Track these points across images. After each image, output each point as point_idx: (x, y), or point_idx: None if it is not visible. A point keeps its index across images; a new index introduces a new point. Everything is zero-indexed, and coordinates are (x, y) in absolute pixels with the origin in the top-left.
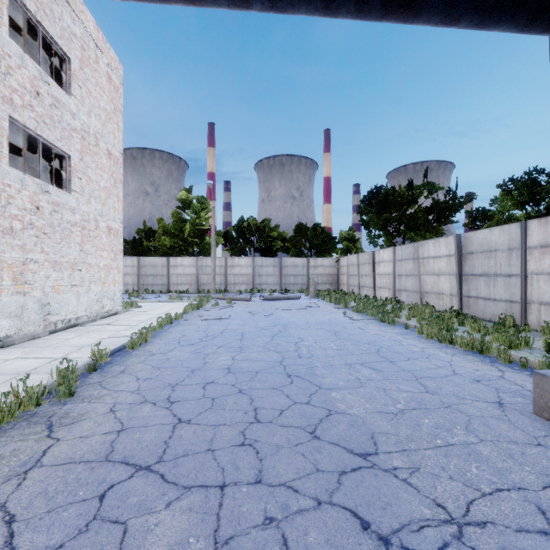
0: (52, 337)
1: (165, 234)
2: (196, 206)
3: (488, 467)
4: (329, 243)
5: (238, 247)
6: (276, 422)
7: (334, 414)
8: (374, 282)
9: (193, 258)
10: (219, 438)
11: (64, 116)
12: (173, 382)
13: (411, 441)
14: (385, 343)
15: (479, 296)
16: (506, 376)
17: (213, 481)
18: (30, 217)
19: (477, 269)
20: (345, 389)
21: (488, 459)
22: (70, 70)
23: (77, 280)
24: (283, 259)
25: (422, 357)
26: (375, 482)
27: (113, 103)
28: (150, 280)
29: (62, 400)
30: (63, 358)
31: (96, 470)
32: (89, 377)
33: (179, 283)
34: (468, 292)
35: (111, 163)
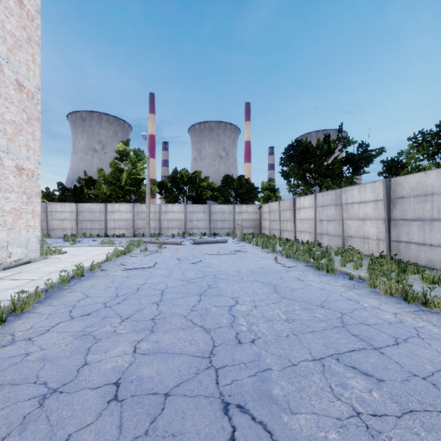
0: None
1: (105, 183)
2: (132, 157)
3: None
4: (252, 192)
5: (172, 195)
6: None
7: None
8: (295, 226)
9: (130, 204)
10: None
11: None
12: None
13: None
14: (342, 305)
15: (412, 241)
16: None
17: None
18: None
19: (409, 213)
20: None
21: None
22: None
23: None
24: (212, 206)
25: (412, 337)
26: None
27: (26, 31)
28: (88, 225)
29: None
30: None
31: None
32: None
33: (116, 227)
34: (398, 237)
35: (22, 96)
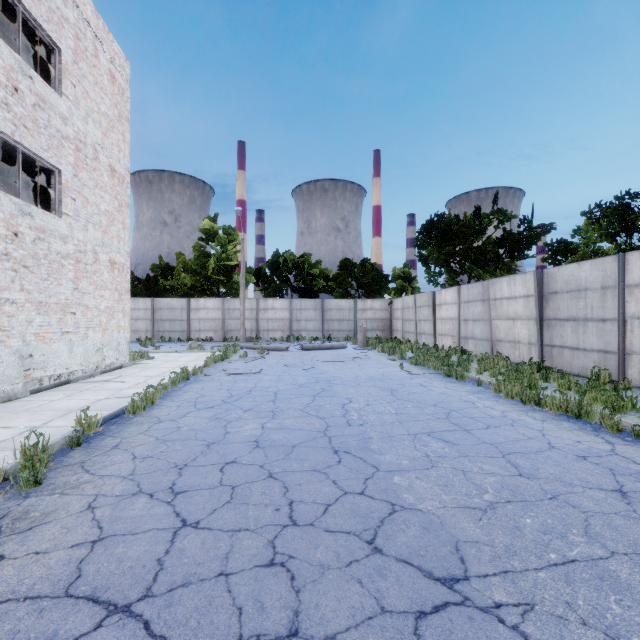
0: (34, 398)
1: (185, 271)
2: (222, 238)
3: (634, 603)
4: (380, 282)
5: (272, 286)
6: (319, 524)
7: (400, 511)
8: (434, 328)
9: (219, 299)
10: (238, 553)
11: (53, 120)
12: (180, 462)
13: (513, 555)
14: (455, 405)
15: (565, 346)
16: (619, 451)
17: (224, 634)
18: (5, 246)
19: (562, 312)
20: (412, 471)
21: (630, 587)
22: (60, 64)
23: (70, 326)
24: (325, 301)
25: (505, 424)
26: (471, 633)
27: (118, 108)
28: (167, 326)
29: (23, 492)
30: (30, 431)
31: (47, 614)
32: (70, 455)
33: (201, 329)
34: (551, 340)
35: (114, 182)
